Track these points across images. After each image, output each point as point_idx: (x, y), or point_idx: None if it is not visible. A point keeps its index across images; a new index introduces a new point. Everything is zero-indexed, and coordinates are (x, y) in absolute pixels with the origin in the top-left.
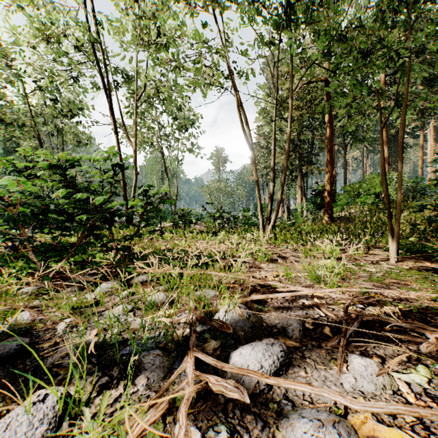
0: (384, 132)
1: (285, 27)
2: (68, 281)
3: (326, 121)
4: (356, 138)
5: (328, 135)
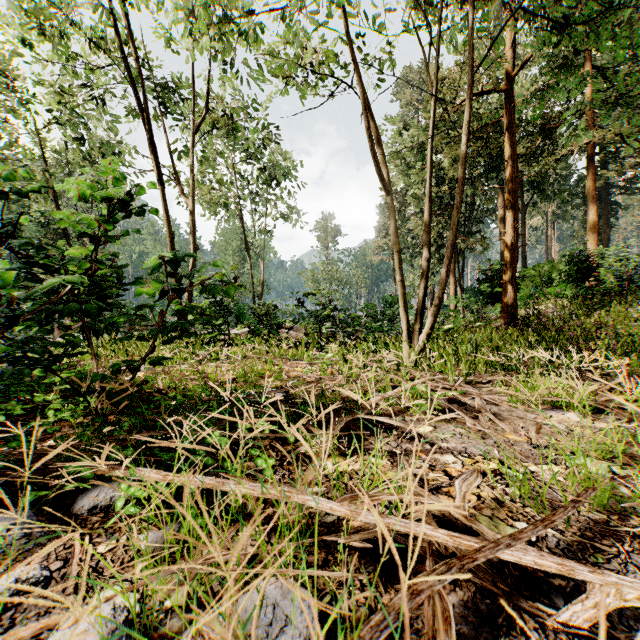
0: (591, 182)
1: None
2: None
3: (506, 158)
4: (543, 193)
5: (510, 180)
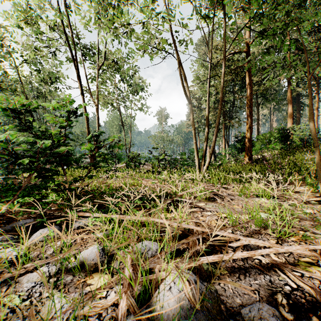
0: (290, 94)
1: (217, 1)
2: (7, 226)
3: (247, 83)
4: (267, 99)
5: (248, 94)
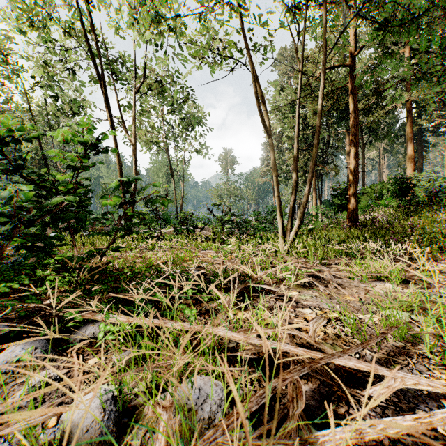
0: (410, 127)
1: None
2: None
3: (350, 111)
4: (376, 135)
5: (353, 127)
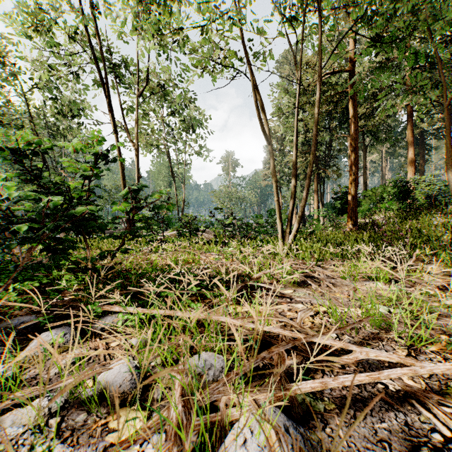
0: (410, 131)
1: None
2: None
3: (350, 116)
4: (378, 139)
5: (353, 132)
